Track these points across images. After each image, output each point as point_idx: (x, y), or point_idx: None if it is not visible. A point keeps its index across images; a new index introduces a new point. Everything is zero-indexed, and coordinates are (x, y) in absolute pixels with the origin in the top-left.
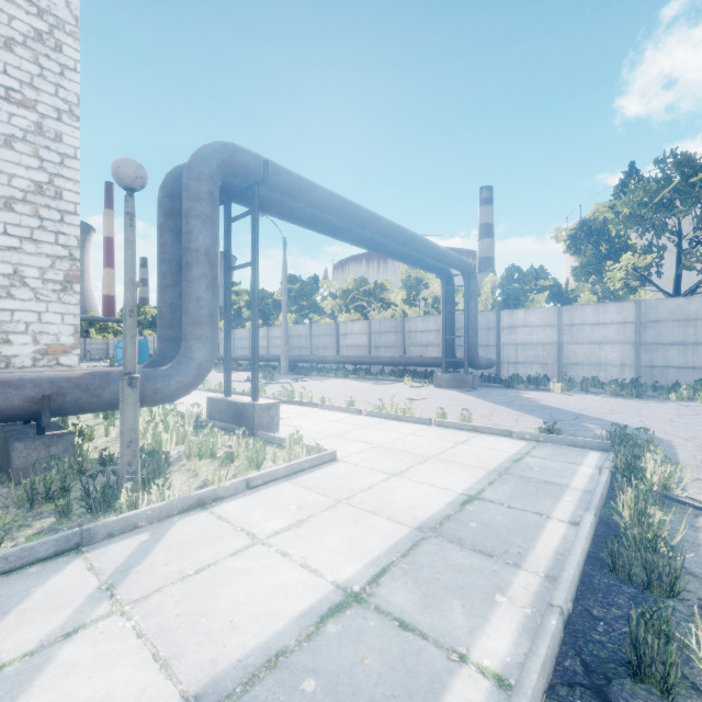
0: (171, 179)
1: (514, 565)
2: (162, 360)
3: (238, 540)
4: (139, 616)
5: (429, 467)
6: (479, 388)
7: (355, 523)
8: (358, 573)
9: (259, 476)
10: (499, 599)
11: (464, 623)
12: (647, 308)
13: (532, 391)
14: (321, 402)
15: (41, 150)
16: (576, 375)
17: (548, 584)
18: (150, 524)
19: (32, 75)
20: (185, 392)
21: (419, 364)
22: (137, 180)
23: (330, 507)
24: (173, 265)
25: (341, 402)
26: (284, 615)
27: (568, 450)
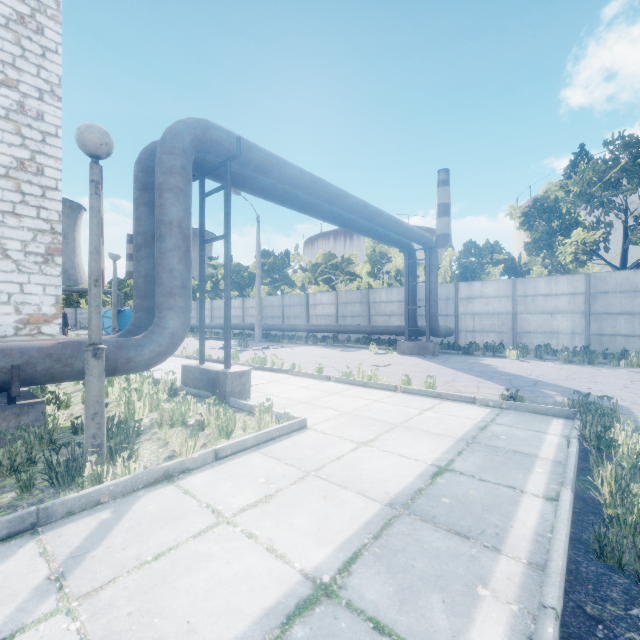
0: (146, 154)
1: (494, 549)
2: (137, 329)
3: (203, 518)
4: (86, 616)
5: (397, 436)
6: (440, 355)
7: (325, 499)
8: (327, 558)
9: (228, 446)
10: (482, 592)
11: (446, 625)
12: (596, 280)
13: (489, 357)
14: (292, 368)
15: (23, 128)
16: (529, 343)
17: (533, 572)
18: (113, 500)
19: (14, 56)
20: (158, 360)
21: (383, 332)
22: (102, 147)
23: (299, 480)
24: (148, 238)
25: (311, 368)
26: (247, 614)
27: (532, 417)
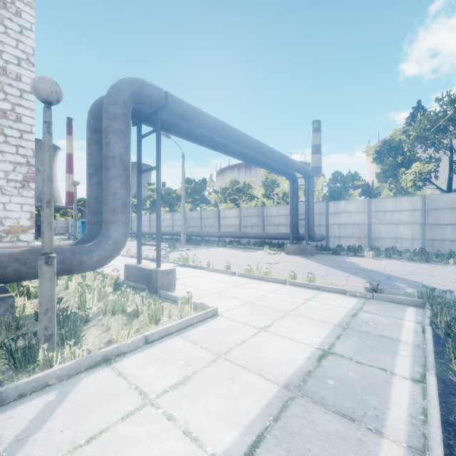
0: (96, 105)
1: (376, 432)
2: (90, 238)
3: (131, 400)
4: None
5: (288, 322)
6: (315, 255)
7: (232, 380)
8: (235, 442)
9: (156, 333)
10: None
11: None
12: (430, 200)
13: (352, 256)
14: (207, 265)
15: (5, 87)
16: (380, 245)
17: None
18: (60, 382)
19: None
20: (105, 262)
21: (274, 238)
22: (52, 94)
23: (211, 362)
24: (98, 169)
25: (221, 265)
26: None
27: (390, 306)
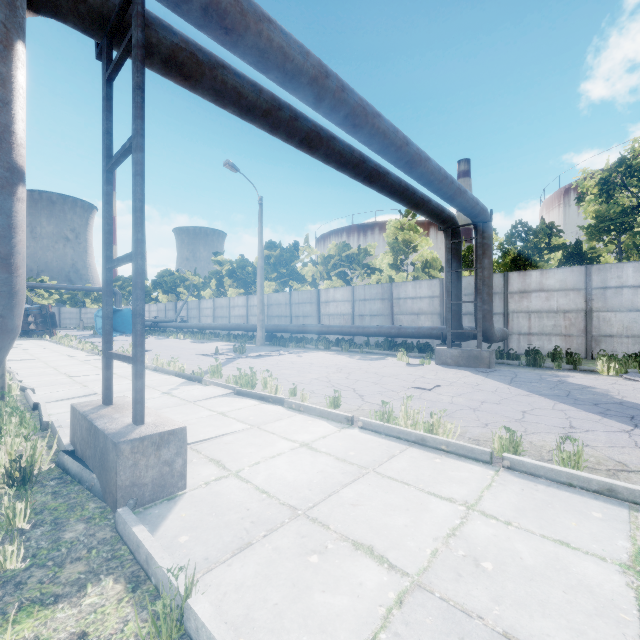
0: None
1: None
2: None
3: None
4: None
5: None
6: (497, 367)
7: None
8: None
9: None
10: None
11: None
12: None
13: (571, 372)
14: (292, 393)
15: None
16: (611, 350)
17: None
18: None
19: None
20: None
21: (412, 335)
22: None
23: None
24: None
25: (320, 392)
26: None
27: None
